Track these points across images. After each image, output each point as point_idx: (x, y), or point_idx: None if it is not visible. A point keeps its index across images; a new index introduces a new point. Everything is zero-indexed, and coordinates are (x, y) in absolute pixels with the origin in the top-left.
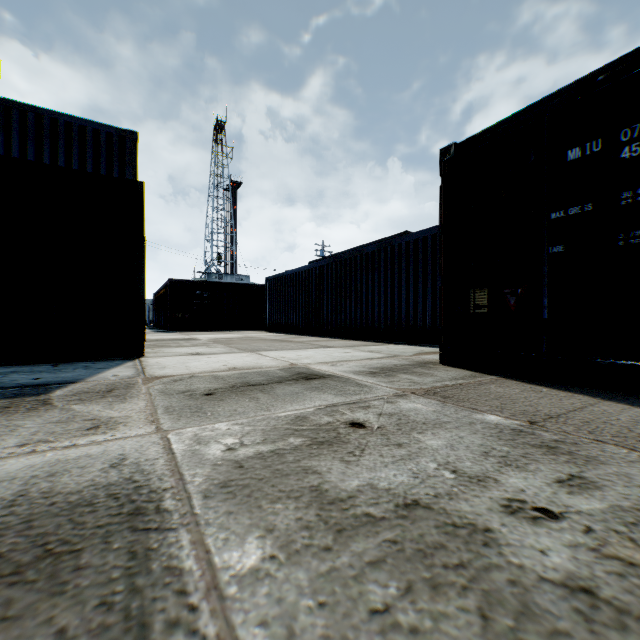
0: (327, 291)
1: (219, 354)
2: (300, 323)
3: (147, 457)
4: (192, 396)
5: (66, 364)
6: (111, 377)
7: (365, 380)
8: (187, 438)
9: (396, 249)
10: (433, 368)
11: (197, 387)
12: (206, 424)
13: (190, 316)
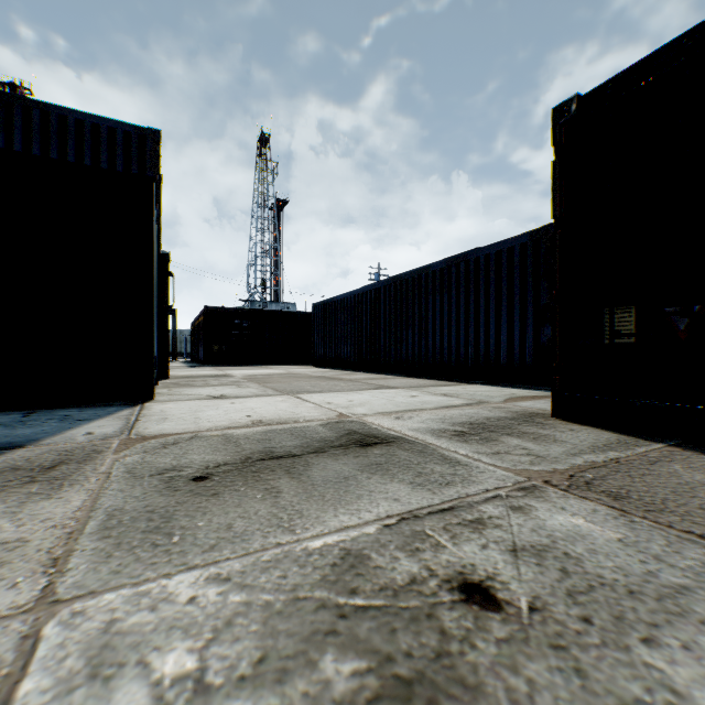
0: (384, 318)
1: (248, 398)
2: (352, 356)
3: None
4: (171, 483)
5: (44, 412)
6: (80, 437)
7: (453, 449)
8: (81, 641)
9: (472, 265)
10: (547, 425)
11: (190, 460)
12: (153, 576)
13: (228, 348)
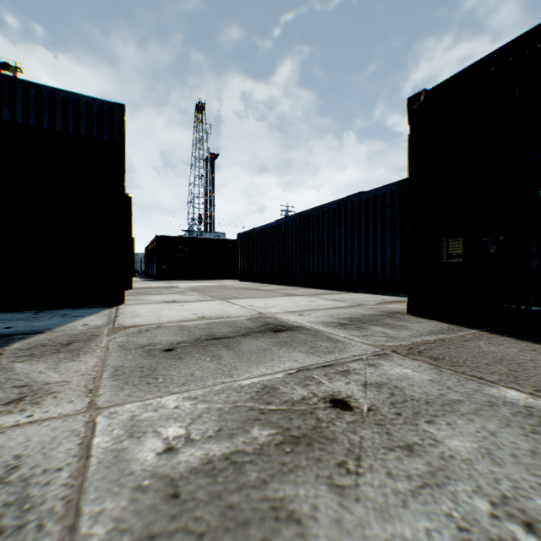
0: (292, 244)
1: (192, 302)
2: (268, 273)
3: (48, 464)
4: (150, 352)
5: (48, 311)
6: (80, 326)
7: (336, 333)
8: (119, 423)
9: (356, 205)
10: (403, 319)
11: (159, 340)
12: (151, 397)
13: (174, 267)
